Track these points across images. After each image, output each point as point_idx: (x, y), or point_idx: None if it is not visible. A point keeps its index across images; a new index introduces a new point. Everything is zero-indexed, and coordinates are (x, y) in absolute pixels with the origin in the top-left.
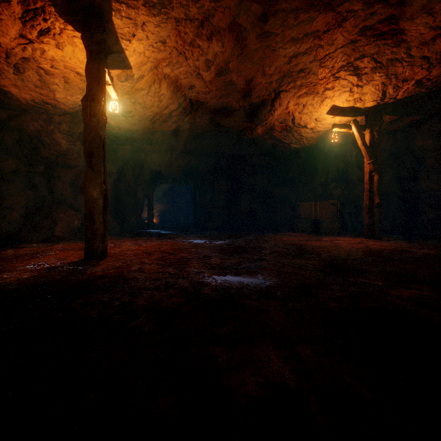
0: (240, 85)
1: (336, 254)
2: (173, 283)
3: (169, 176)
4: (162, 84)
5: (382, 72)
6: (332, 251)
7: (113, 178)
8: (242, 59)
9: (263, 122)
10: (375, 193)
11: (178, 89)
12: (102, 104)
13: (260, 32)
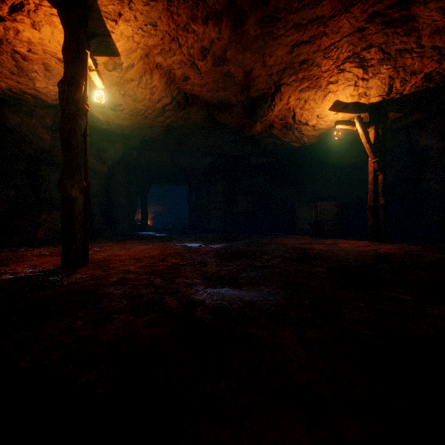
0: (239, 77)
1: (344, 259)
2: (157, 301)
3: (164, 176)
4: (154, 75)
5: (389, 64)
6: (339, 256)
7: (103, 177)
8: (240, 47)
9: (262, 118)
10: (379, 193)
11: (171, 80)
12: (82, 89)
13: (261, 16)
